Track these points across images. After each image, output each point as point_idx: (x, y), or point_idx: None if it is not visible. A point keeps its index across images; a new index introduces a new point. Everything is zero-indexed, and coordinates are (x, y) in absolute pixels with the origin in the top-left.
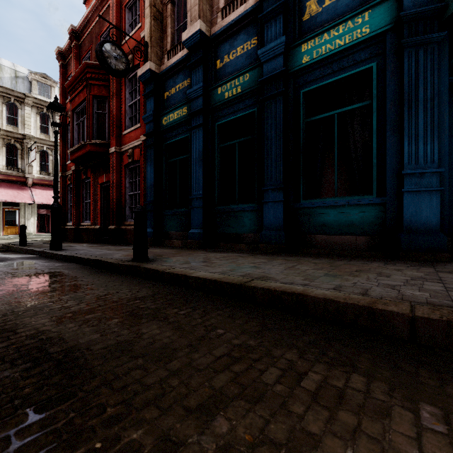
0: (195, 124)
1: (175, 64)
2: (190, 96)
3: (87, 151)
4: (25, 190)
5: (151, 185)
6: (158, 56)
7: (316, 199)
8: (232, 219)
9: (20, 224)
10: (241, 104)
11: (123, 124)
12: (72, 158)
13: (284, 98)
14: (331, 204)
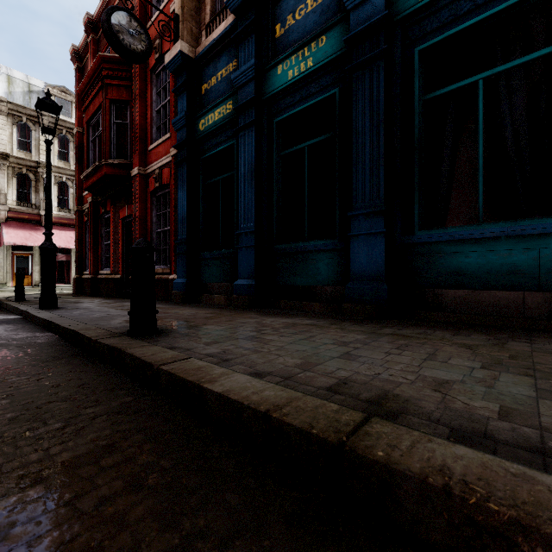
0: (243, 123)
1: (215, 40)
2: (236, 82)
3: (103, 174)
4: (39, 230)
5: (183, 216)
6: (193, 34)
7: (442, 228)
8: (299, 263)
9: (33, 273)
10: (313, 85)
11: (149, 136)
12: (86, 186)
13: (385, 63)
14: (473, 235)
